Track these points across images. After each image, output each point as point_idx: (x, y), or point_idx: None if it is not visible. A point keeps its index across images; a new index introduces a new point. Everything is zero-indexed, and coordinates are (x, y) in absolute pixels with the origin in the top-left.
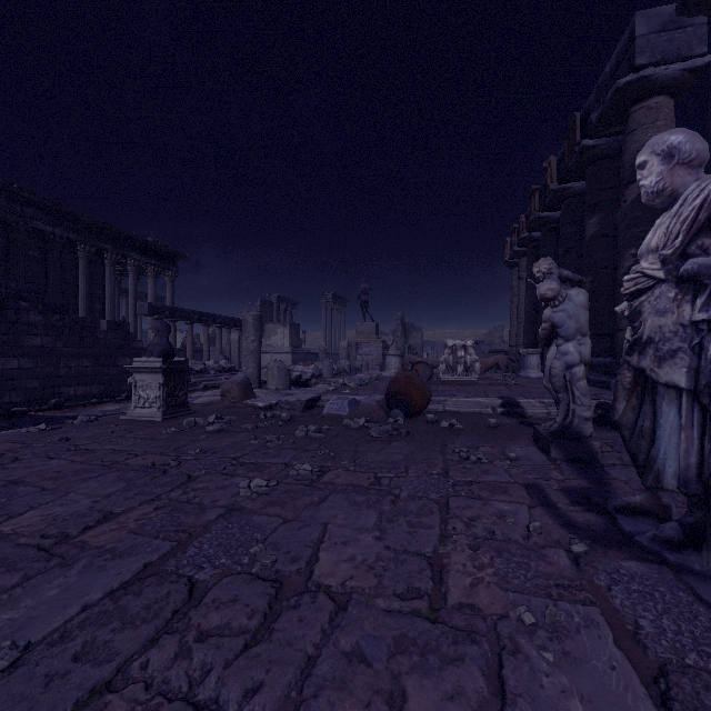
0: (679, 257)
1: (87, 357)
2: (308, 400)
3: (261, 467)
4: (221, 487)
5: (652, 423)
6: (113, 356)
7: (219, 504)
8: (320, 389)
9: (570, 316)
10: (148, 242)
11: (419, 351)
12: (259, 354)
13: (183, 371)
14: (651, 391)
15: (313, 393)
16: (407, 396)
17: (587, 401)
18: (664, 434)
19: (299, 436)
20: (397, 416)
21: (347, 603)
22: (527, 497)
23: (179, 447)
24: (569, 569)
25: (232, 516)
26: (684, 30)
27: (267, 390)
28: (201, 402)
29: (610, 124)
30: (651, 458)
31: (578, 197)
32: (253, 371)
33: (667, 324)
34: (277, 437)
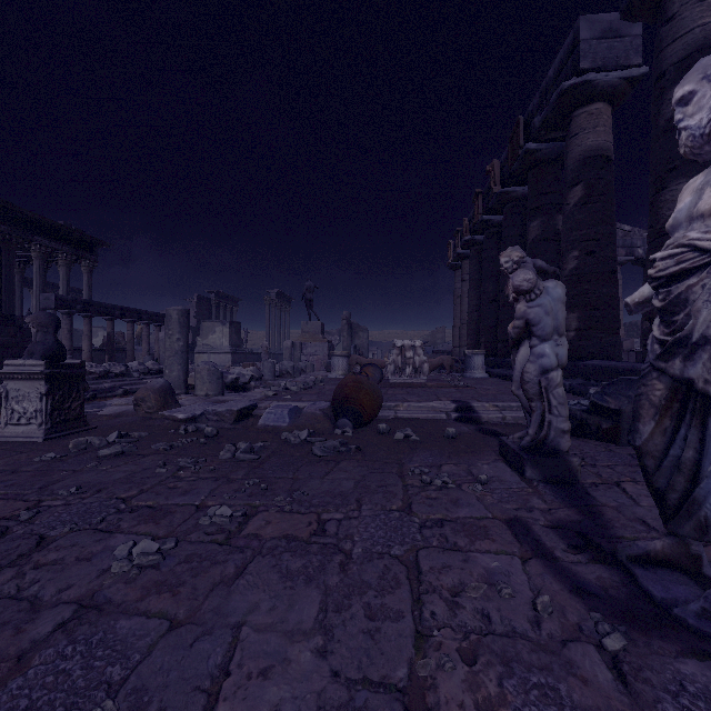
0: None
1: None
2: (240, 409)
3: (160, 513)
4: (85, 557)
5: (696, 454)
6: None
7: (68, 598)
8: (258, 394)
9: (548, 311)
10: (58, 225)
11: (365, 351)
12: (186, 355)
13: (78, 377)
14: (701, 411)
15: (248, 401)
16: (356, 403)
17: (565, 411)
18: None
19: (224, 458)
20: (344, 426)
21: None
22: (514, 542)
23: (49, 483)
24: (616, 692)
25: (82, 623)
26: (622, 40)
27: (195, 396)
28: (109, 413)
29: (552, 129)
30: (694, 500)
31: (519, 201)
32: (179, 375)
33: None
34: (194, 461)
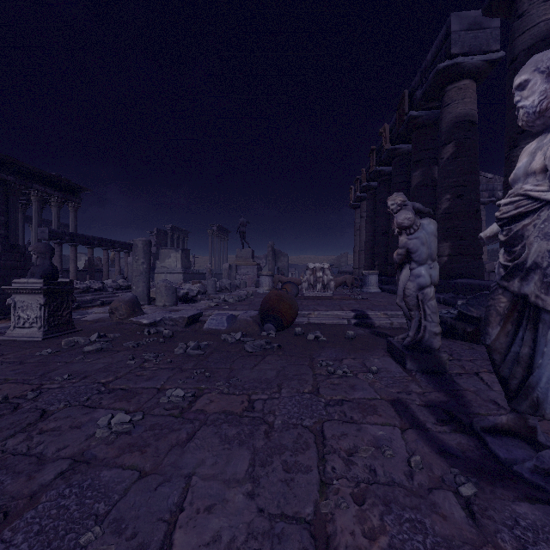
0: None
1: None
2: (190, 316)
3: (131, 393)
4: (76, 425)
5: (531, 350)
6: (8, 276)
7: (64, 455)
8: (204, 304)
9: (423, 242)
10: (51, 176)
11: (285, 272)
12: (148, 275)
13: (68, 291)
14: (533, 318)
15: (196, 310)
16: (278, 311)
17: (436, 318)
18: (548, 364)
19: (178, 353)
20: (269, 329)
21: None
22: (396, 416)
23: (47, 372)
24: (467, 525)
25: (76, 472)
26: (484, 31)
27: (155, 306)
28: (90, 319)
29: (430, 100)
30: (529, 385)
31: (404, 156)
32: (143, 290)
33: None
34: (155, 355)
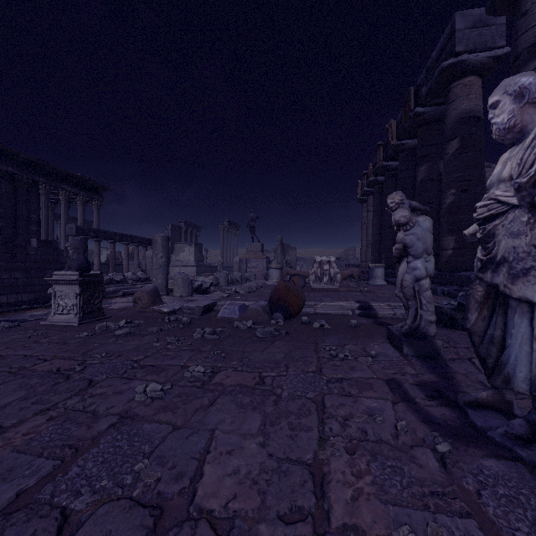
0: (532, 184)
1: (18, 270)
2: (205, 306)
3: (159, 369)
4: (119, 392)
5: (502, 332)
6: (43, 269)
7: (113, 412)
8: (217, 295)
9: (419, 238)
10: (77, 177)
11: (294, 265)
12: (166, 268)
13: (99, 282)
14: (503, 304)
15: (210, 300)
16: (286, 302)
17: (431, 308)
18: (516, 343)
19: (196, 337)
20: (278, 318)
21: (228, 534)
22: (389, 392)
23: (87, 350)
24: (439, 472)
25: (124, 424)
26: (490, 28)
27: (173, 297)
28: (116, 308)
29: (435, 97)
30: (501, 362)
31: (411, 151)
32: (162, 281)
33: (520, 245)
34: (177, 339)
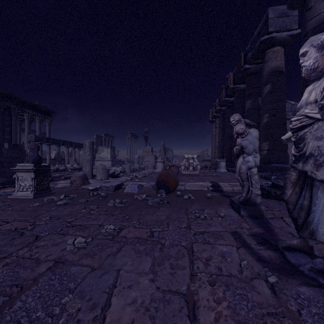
0: None
1: None
2: (116, 185)
3: (84, 227)
4: (56, 244)
5: (309, 202)
6: (12, 162)
7: (50, 258)
8: (124, 179)
9: (250, 142)
10: (36, 104)
11: (171, 160)
12: (92, 161)
13: (47, 171)
14: (310, 184)
15: (119, 181)
16: (167, 182)
17: (258, 186)
18: (318, 209)
19: (110, 205)
20: (162, 192)
21: None
22: (234, 241)
23: (37, 215)
24: (271, 297)
25: (57, 268)
26: (289, 17)
27: (96, 180)
28: (59, 187)
29: (256, 58)
30: (308, 222)
31: (241, 91)
32: (89, 170)
33: (323, 145)
34: (97, 207)
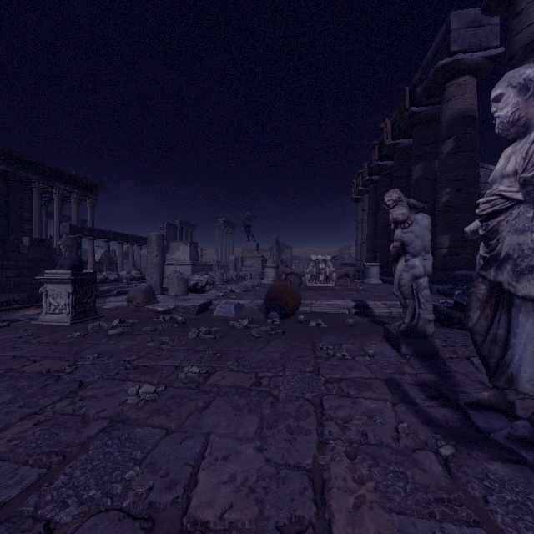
0: None
1: (10, 268)
2: (201, 305)
3: (153, 370)
4: (110, 394)
5: (506, 332)
6: (35, 267)
7: (104, 415)
8: (212, 294)
9: (417, 236)
10: (71, 175)
11: (289, 264)
12: (161, 267)
13: (92, 281)
14: (507, 303)
15: (206, 299)
16: (282, 300)
17: (430, 306)
18: (520, 343)
19: (191, 337)
20: (274, 317)
21: None
22: (388, 393)
23: (79, 351)
24: (443, 477)
25: (115, 429)
26: (484, 28)
27: (168, 296)
28: (110, 307)
29: (430, 96)
30: (505, 362)
31: (406, 150)
32: (157, 280)
33: (526, 242)
34: (171, 339)
